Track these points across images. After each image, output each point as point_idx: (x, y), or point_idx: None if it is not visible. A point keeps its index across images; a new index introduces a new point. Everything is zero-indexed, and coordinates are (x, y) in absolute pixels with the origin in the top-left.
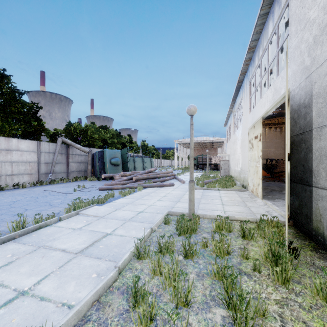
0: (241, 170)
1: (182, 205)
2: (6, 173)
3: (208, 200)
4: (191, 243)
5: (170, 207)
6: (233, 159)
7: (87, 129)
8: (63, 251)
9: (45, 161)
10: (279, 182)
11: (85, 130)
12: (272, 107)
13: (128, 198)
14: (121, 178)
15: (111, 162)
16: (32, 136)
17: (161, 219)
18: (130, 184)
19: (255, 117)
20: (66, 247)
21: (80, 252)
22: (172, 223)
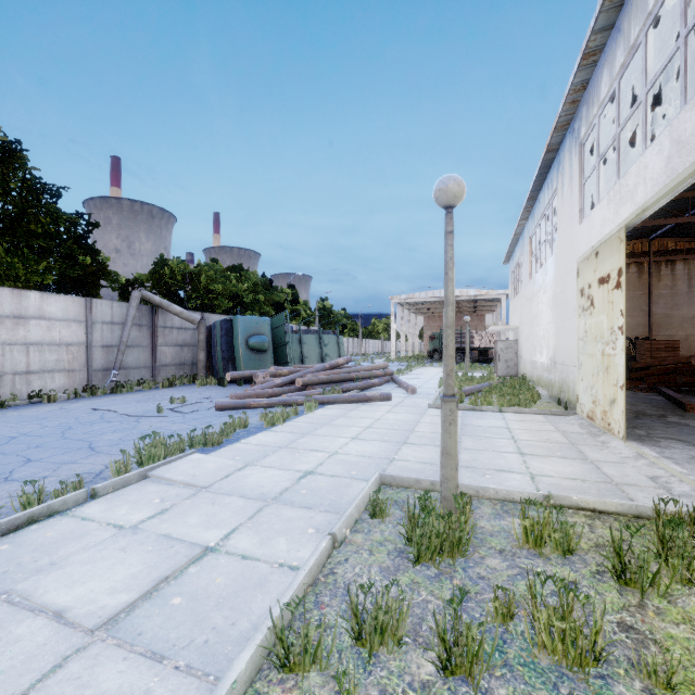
0: (555, 363)
1: (416, 454)
2: (14, 370)
3: (480, 440)
4: (465, 623)
5: (385, 459)
6: (528, 336)
7: (199, 271)
8: (57, 618)
9: (103, 343)
10: (645, 391)
11: (195, 273)
12: (664, 191)
13: (281, 431)
14: (269, 381)
15: (248, 345)
16: (81, 287)
17: (360, 503)
18: (288, 395)
19: (601, 230)
20: (72, 599)
21: (107, 625)
22: (392, 513)
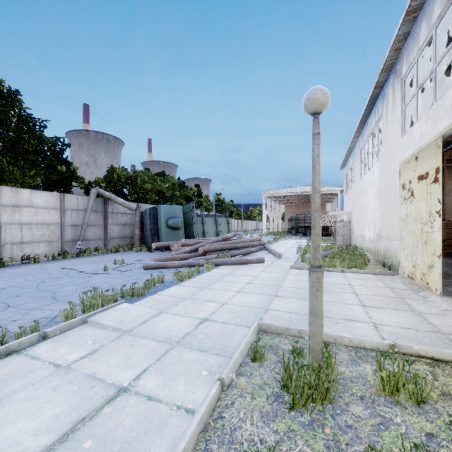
0: (380, 237)
1: (284, 305)
2: (12, 241)
3: (330, 294)
4: None
5: (262, 308)
6: (359, 218)
7: (136, 176)
8: None
9: (71, 223)
10: (444, 257)
11: (133, 177)
12: None
13: (187, 286)
14: (181, 249)
15: (167, 224)
16: (59, 187)
17: (244, 349)
18: (193, 259)
19: (420, 140)
20: (1, 440)
21: None
22: (269, 357)
